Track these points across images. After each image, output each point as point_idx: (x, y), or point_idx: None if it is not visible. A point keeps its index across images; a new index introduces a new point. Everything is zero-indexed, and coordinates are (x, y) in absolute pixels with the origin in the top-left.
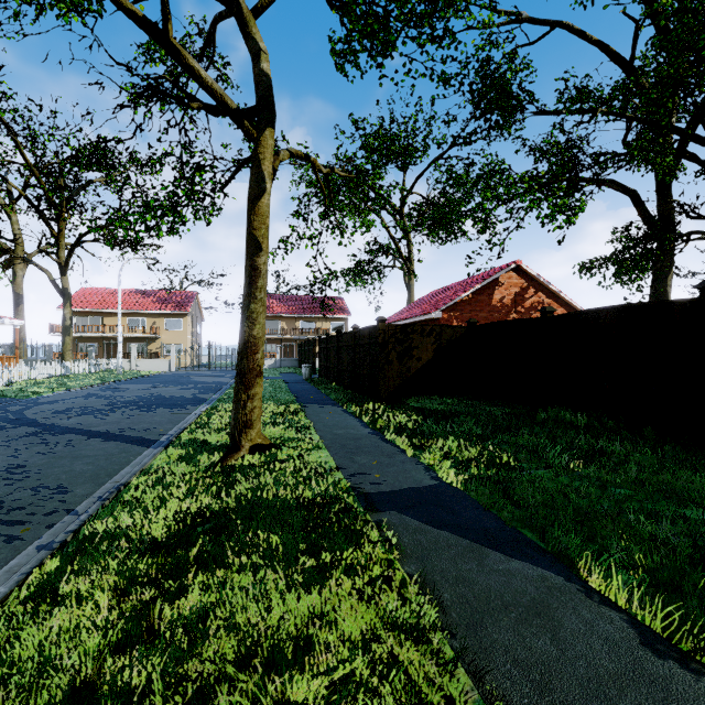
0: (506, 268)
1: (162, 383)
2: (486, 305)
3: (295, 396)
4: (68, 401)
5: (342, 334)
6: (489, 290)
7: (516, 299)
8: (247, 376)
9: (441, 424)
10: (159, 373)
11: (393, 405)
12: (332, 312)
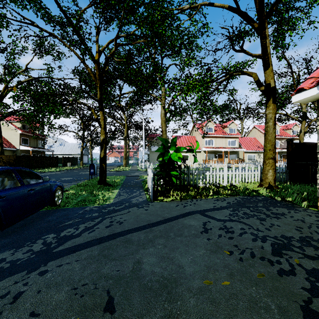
0: None
1: None
2: None
3: None
4: None
5: None
6: None
7: None
8: None
9: None
10: None
11: None
12: None
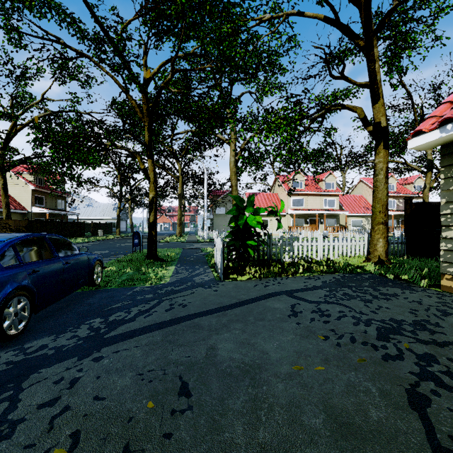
0: None
1: None
2: None
3: None
4: None
5: None
6: None
7: None
8: None
9: None
10: None
11: None
12: None
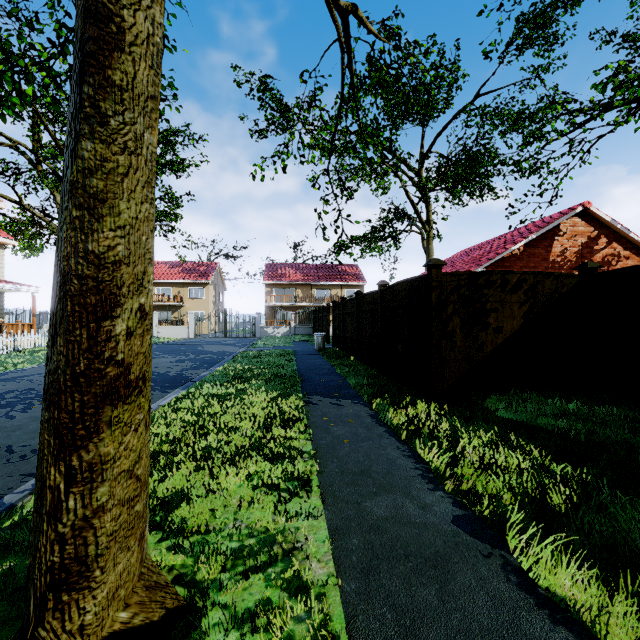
0: (569, 212)
1: (164, 353)
2: (542, 260)
3: (301, 377)
4: (29, 378)
5: (362, 295)
6: (546, 241)
7: (581, 251)
8: (63, 399)
9: (630, 495)
10: (175, 341)
11: (464, 413)
12: (346, 279)
